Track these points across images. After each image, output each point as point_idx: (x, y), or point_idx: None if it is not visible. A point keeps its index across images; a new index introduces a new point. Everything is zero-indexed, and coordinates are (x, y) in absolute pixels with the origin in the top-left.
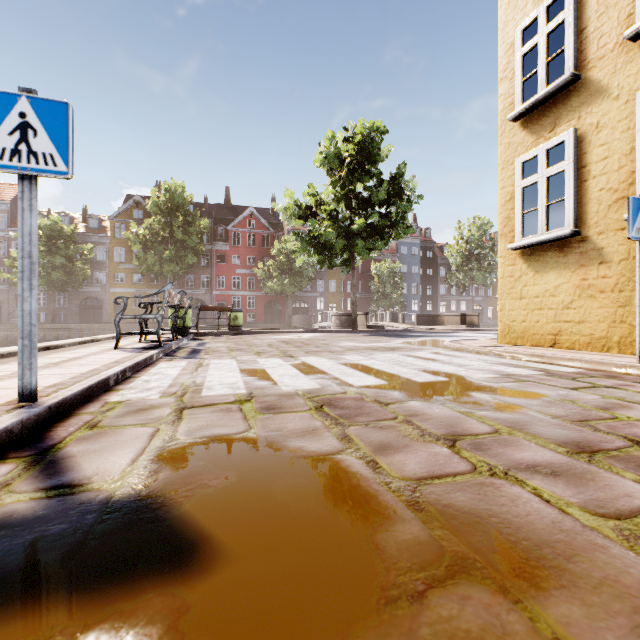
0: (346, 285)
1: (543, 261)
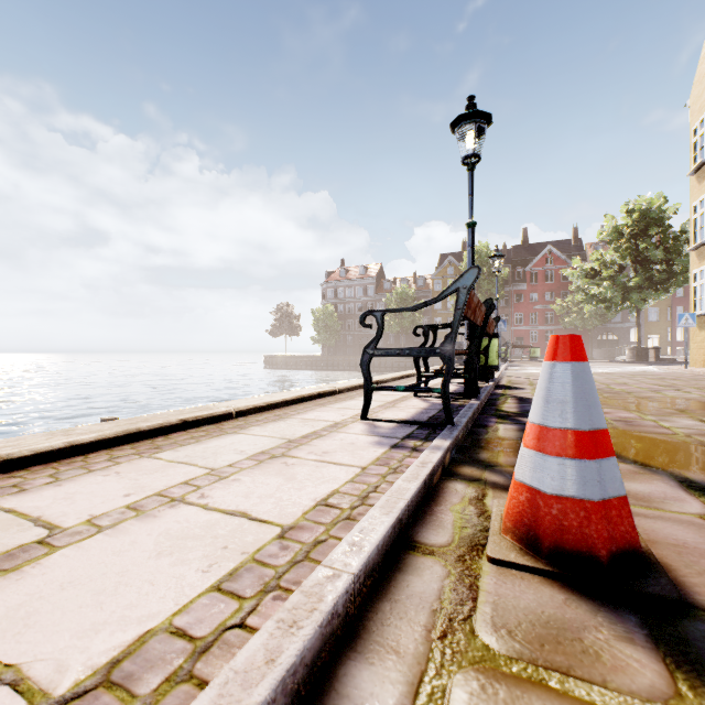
0: (674, 312)
1: (700, 325)
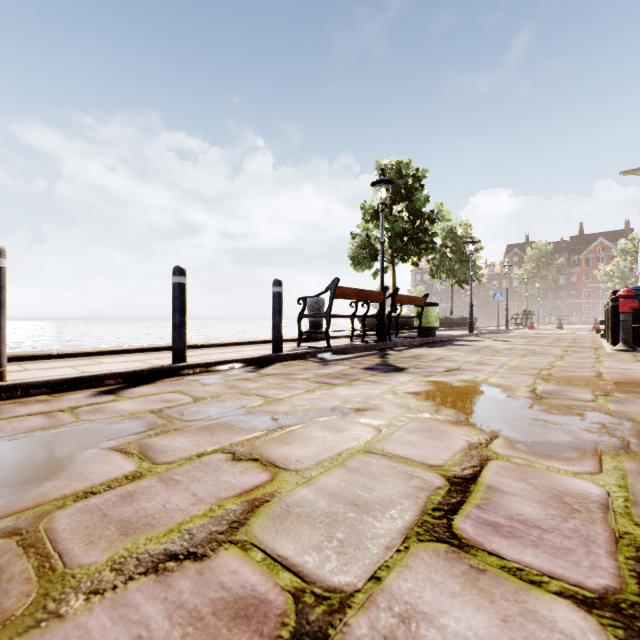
0: None
1: None
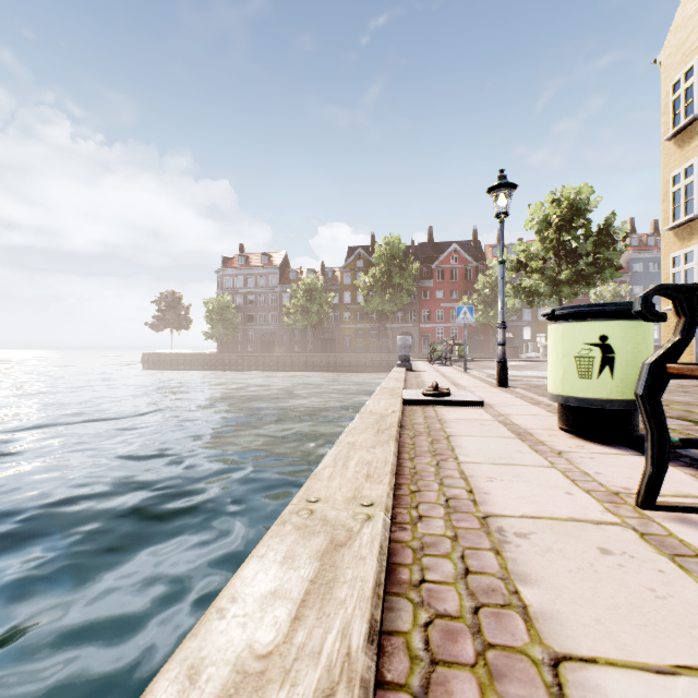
0: None
1: None
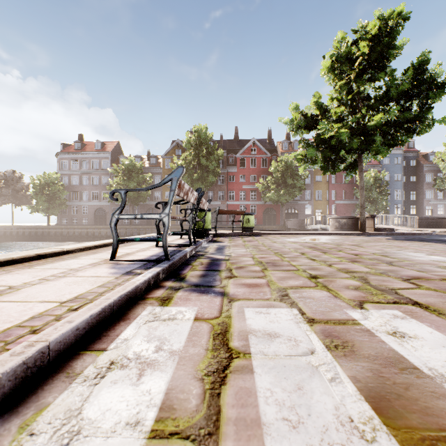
0: (330, 194)
1: None
